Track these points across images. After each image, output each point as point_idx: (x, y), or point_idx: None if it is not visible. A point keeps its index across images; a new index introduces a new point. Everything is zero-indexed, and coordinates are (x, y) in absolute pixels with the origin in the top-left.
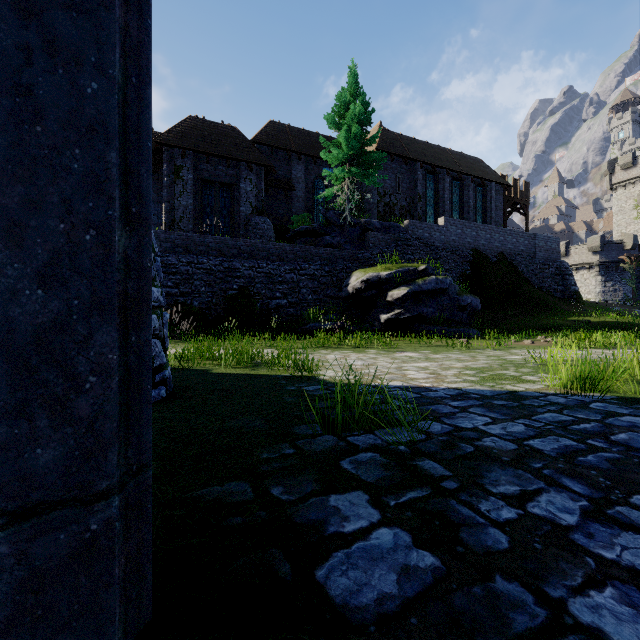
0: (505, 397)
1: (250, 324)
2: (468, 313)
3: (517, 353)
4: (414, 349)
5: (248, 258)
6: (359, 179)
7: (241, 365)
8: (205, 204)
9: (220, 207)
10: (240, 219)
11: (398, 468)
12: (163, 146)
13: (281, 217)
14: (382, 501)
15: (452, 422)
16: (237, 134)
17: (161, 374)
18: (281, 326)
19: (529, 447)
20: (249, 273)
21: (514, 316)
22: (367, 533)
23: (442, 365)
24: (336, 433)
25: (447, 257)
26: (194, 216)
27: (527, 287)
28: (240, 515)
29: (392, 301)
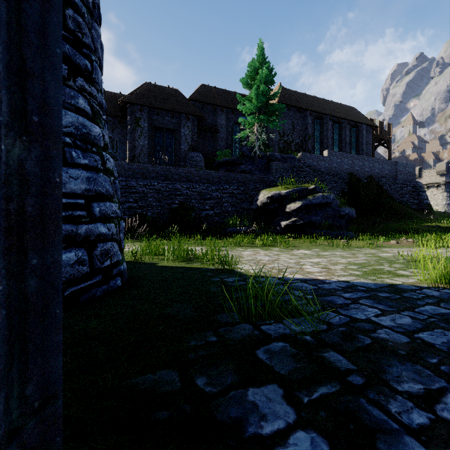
0: (387, 290)
1: (187, 228)
2: (346, 220)
3: (387, 251)
4: (307, 247)
5: (186, 181)
6: (265, 124)
7: (179, 259)
8: (156, 144)
9: (166, 146)
10: (180, 154)
11: (307, 359)
12: (127, 104)
13: (209, 152)
14: (296, 397)
15: (347, 313)
16: (178, 94)
17: (117, 268)
18: (209, 230)
19: (420, 340)
20: (186, 192)
21: (381, 222)
22: (285, 437)
23: (330, 261)
24: (251, 322)
25: (330, 179)
26: (148, 152)
27: (390, 201)
28: (167, 409)
29: (290, 212)
